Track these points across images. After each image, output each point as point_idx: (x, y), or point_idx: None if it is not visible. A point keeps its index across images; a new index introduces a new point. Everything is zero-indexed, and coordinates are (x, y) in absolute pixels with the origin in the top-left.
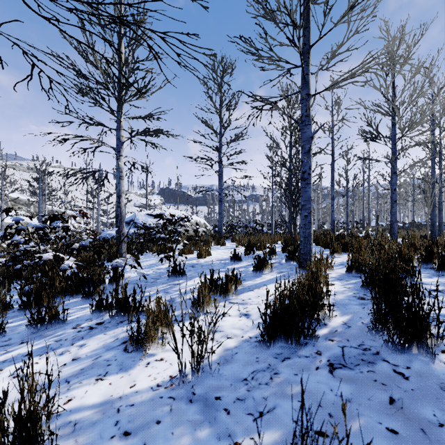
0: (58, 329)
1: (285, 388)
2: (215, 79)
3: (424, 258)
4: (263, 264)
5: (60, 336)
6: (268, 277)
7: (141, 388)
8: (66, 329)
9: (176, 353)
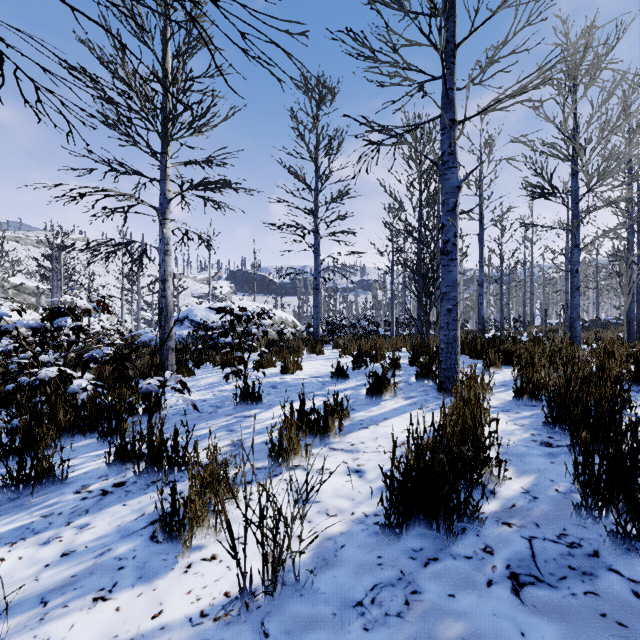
0: (51, 494)
1: (434, 626)
2: (307, 80)
3: (633, 375)
4: (382, 385)
5: (51, 506)
6: (390, 406)
7: (171, 619)
8: (64, 493)
9: (235, 557)
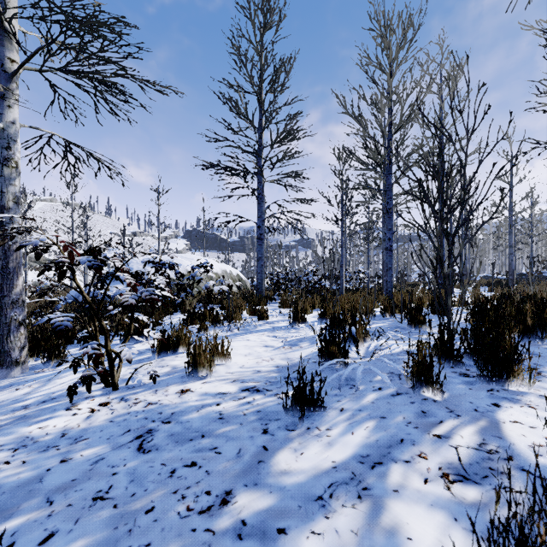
0: None
1: None
2: None
3: None
4: None
5: None
6: None
7: None
8: None
9: None
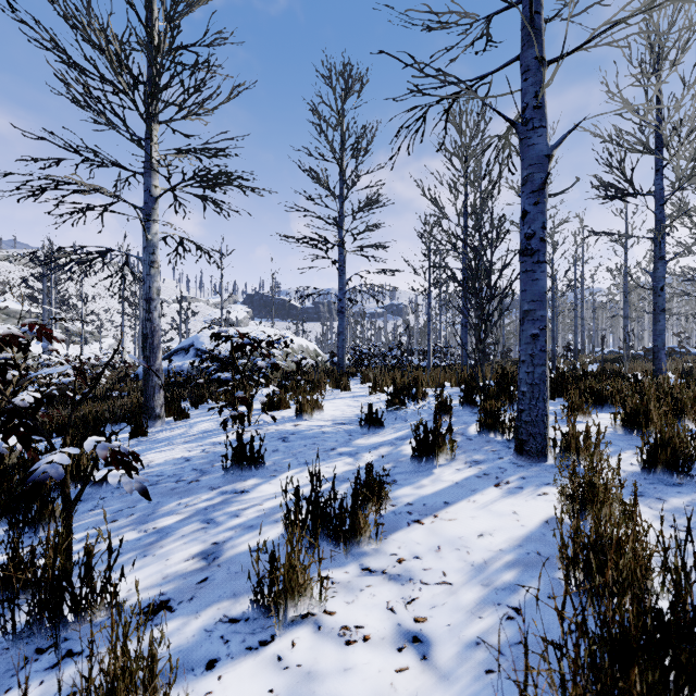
0: None
1: None
2: None
3: None
4: (434, 444)
5: None
6: (448, 477)
7: None
8: None
9: None
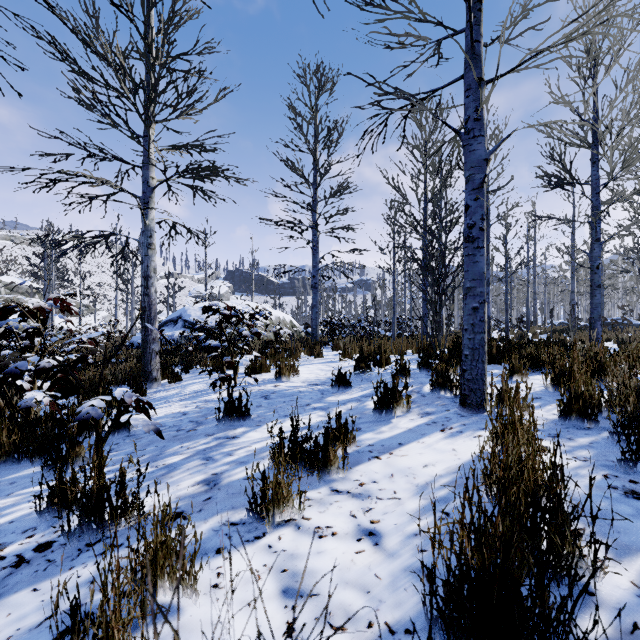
0: None
1: None
2: None
3: None
4: (393, 398)
5: None
6: (403, 425)
7: None
8: None
9: None
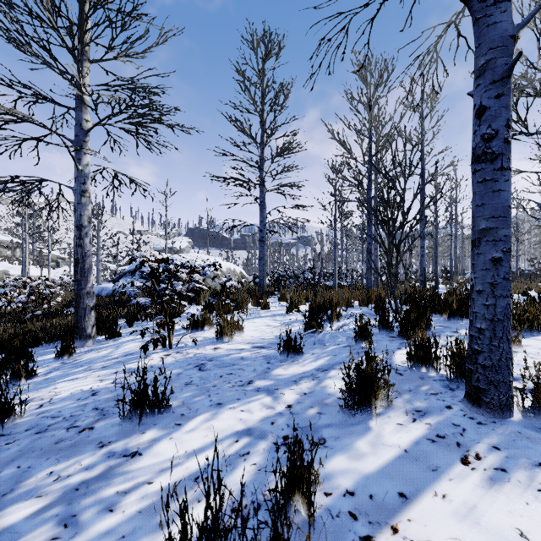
0: None
1: None
2: None
3: None
4: (369, 389)
5: None
6: (392, 439)
7: None
8: None
9: None
